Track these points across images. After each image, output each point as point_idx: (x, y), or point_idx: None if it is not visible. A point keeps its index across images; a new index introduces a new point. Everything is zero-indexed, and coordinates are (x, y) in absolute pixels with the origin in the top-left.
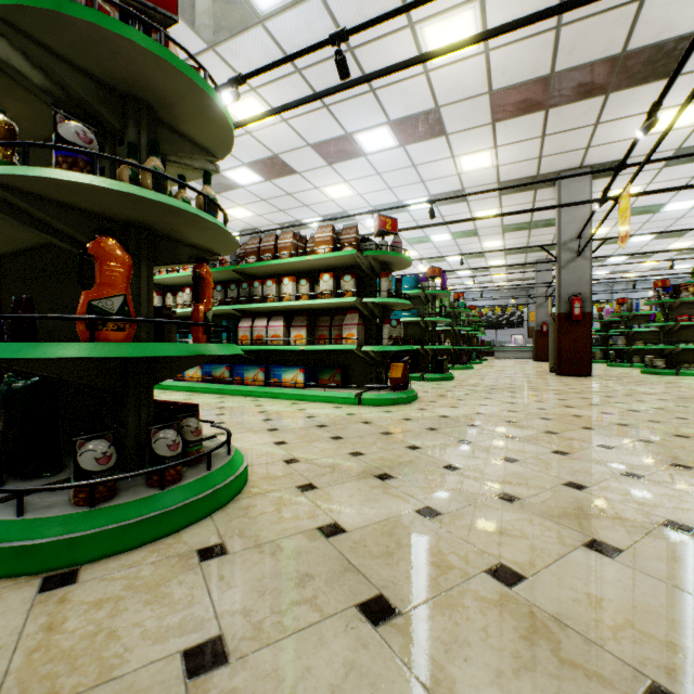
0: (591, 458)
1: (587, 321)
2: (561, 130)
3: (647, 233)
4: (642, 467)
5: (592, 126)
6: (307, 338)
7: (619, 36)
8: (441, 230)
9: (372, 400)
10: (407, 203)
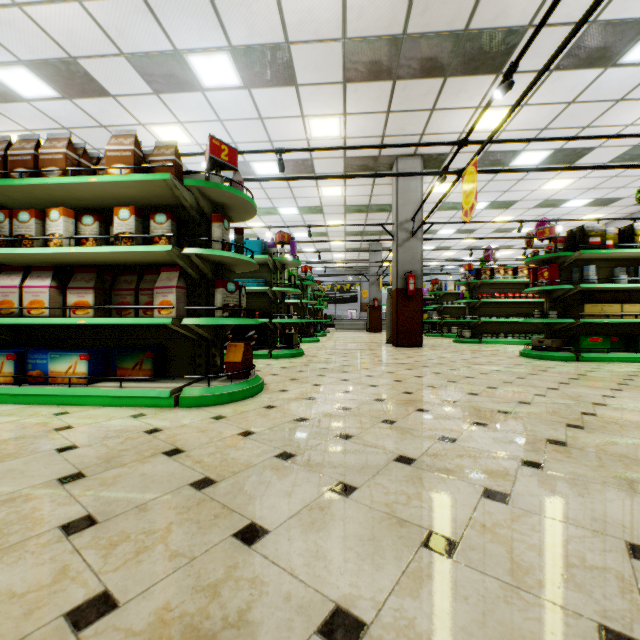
0: (545, 503)
1: (419, 296)
2: (404, 109)
3: (463, 222)
4: (630, 520)
5: (429, 111)
6: (91, 307)
7: (466, 8)
8: (289, 203)
9: (197, 399)
10: (254, 165)
